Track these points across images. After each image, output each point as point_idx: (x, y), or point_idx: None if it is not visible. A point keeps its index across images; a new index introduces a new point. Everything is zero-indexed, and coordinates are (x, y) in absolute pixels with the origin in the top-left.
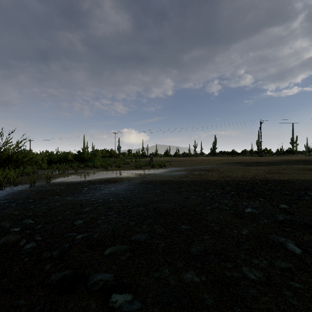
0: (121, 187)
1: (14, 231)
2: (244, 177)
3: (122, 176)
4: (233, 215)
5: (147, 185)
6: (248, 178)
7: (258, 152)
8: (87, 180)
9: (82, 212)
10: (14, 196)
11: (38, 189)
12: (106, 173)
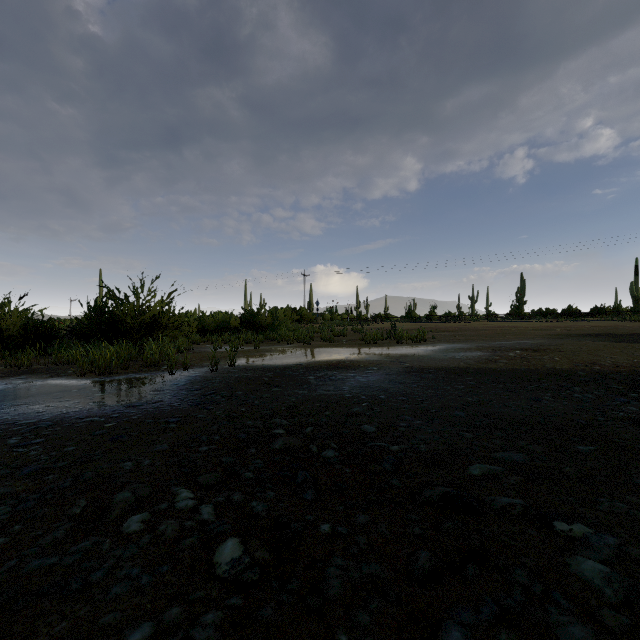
0: (376, 378)
1: (280, 433)
2: (636, 366)
3: (352, 357)
4: None
5: (426, 375)
6: None
7: (638, 312)
8: (291, 363)
9: (355, 413)
10: (204, 385)
11: (230, 376)
12: (313, 352)
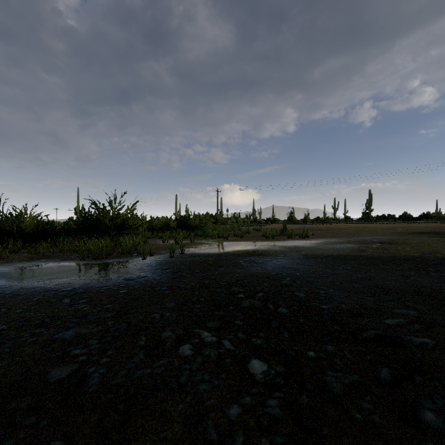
0: (286, 261)
1: (242, 297)
2: None
3: (262, 248)
4: None
5: (320, 260)
6: None
7: None
8: (221, 251)
9: (285, 284)
10: (170, 266)
11: (185, 260)
12: (232, 244)
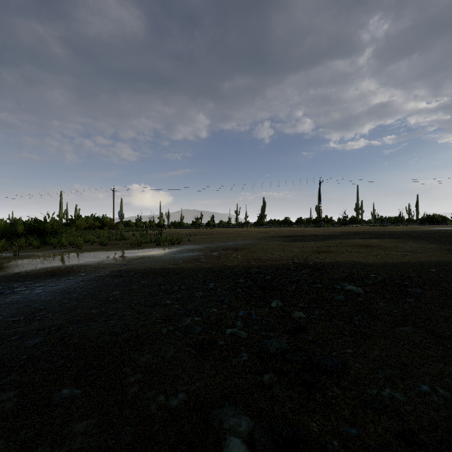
0: (59, 287)
1: None
2: (279, 260)
3: (92, 261)
4: (197, 347)
5: (113, 280)
6: (283, 261)
7: (317, 222)
8: (16, 271)
9: None
10: None
11: None
12: (70, 256)
